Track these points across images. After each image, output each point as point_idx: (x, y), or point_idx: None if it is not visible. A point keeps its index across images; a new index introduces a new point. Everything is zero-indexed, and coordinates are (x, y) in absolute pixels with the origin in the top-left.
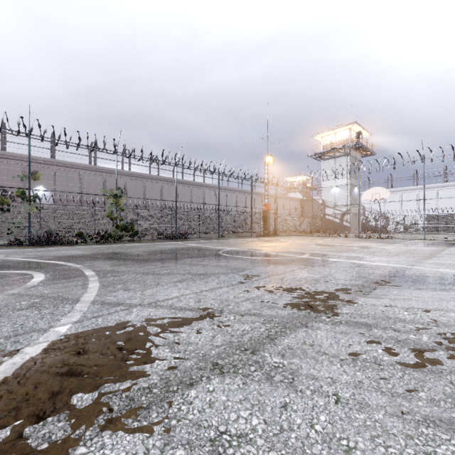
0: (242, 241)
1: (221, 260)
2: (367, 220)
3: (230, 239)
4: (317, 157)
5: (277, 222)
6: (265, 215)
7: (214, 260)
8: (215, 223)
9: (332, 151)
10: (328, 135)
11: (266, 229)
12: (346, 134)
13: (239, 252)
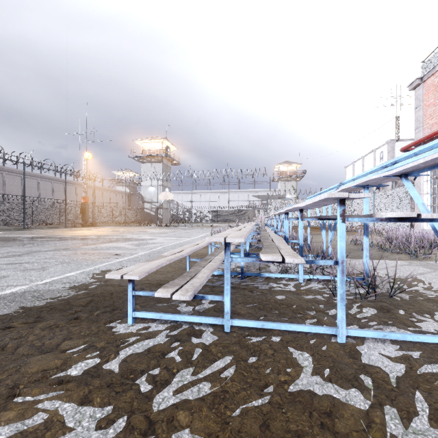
0: (49, 231)
1: (17, 241)
2: (178, 213)
3: (37, 230)
4: (138, 159)
5: (101, 213)
6: (84, 207)
7: (11, 242)
8: (21, 214)
9: (149, 157)
10: (147, 143)
11: (84, 221)
12: (160, 145)
13: (39, 237)
